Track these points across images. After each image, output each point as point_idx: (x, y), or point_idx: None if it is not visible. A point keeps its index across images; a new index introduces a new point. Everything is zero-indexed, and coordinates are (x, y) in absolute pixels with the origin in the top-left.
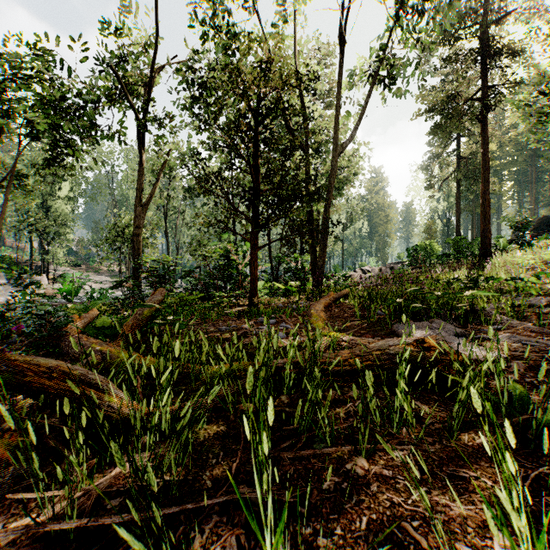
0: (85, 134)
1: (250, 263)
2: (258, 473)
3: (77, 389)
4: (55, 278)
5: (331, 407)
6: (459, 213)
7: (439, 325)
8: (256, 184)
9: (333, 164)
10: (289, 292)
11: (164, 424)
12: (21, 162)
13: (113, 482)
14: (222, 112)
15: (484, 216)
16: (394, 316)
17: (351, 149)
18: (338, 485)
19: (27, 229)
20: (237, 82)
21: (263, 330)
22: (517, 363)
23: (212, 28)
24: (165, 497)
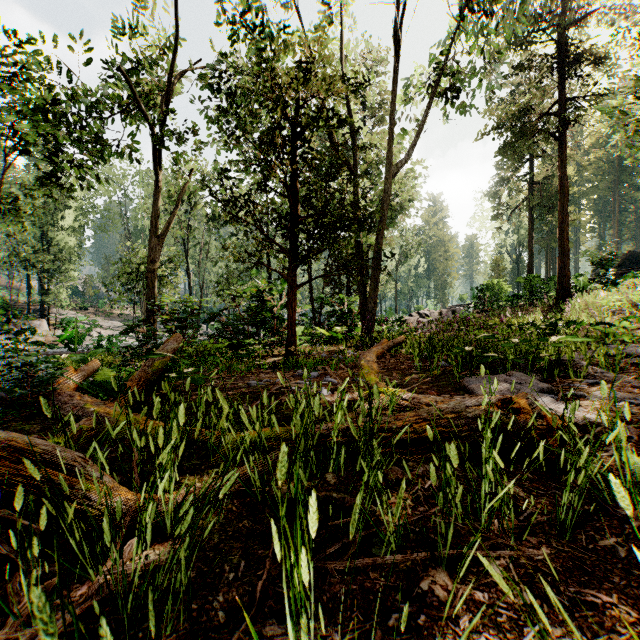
0: (88, 149)
1: (287, 304)
2: (292, 617)
3: (35, 474)
4: (57, 323)
5: (393, 491)
6: (531, 247)
7: (520, 379)
8: (294, 209)
9: (386, 187)
10: (333, 340)
11: (150, 533)
12: (17, 187)
13: (80, 613)
14: (254, 126)
15: (562, 250)
16: (461, 368)
17: (406, 171)
18: (411, 620)
19: (23, 265)
20: (272, 87)
21: (302, 385)
22: (627, 427)
23: (242, 25)
24: (154, 639)
